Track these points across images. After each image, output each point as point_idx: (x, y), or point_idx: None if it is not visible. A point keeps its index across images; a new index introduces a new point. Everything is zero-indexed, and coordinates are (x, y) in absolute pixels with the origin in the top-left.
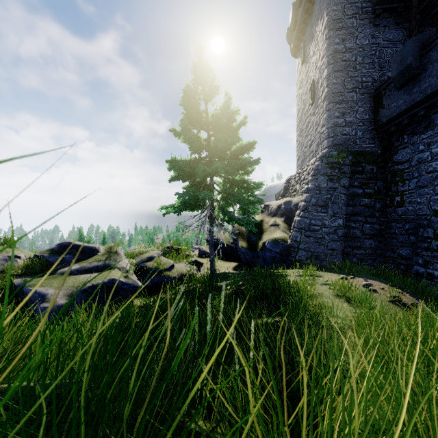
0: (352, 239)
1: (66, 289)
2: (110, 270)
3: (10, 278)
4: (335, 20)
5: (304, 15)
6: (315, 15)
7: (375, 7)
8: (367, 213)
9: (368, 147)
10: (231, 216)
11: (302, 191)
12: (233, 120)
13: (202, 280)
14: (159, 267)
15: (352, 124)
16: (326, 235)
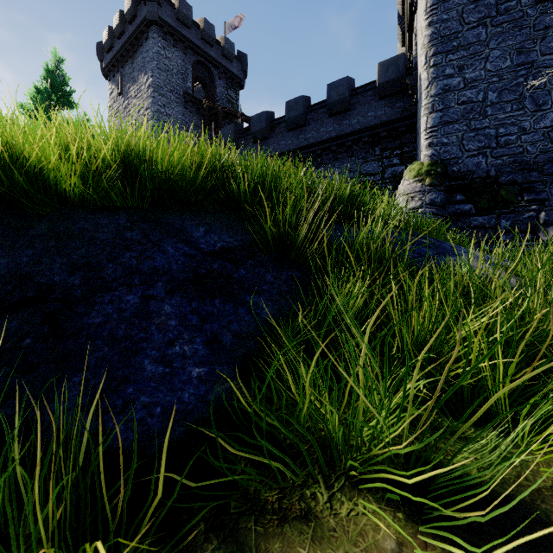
0: None
1: None
2: None
3: None
4: (158, 86)
5: (124, 51)
6: (138, 64)
7: (185, 96)
8: None
9: None
10: None
11: None
12: None
13: None
14: None
15: None
16: None
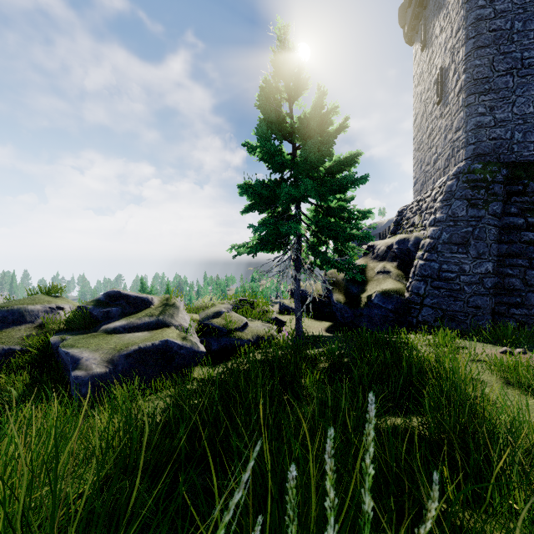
0: (507, 293)
1: (106, 352)
2: (164, 328)
3: (49, 335)
4: None
5: None
6: None
7: None
8: (533, 253)
9: (533, 155)
10: (326, 258)
11: (425, 225)
12: (329, 122)
13: (285, 346)
14: (228, 325)
15: (505, 123)
16: (467, 285)
